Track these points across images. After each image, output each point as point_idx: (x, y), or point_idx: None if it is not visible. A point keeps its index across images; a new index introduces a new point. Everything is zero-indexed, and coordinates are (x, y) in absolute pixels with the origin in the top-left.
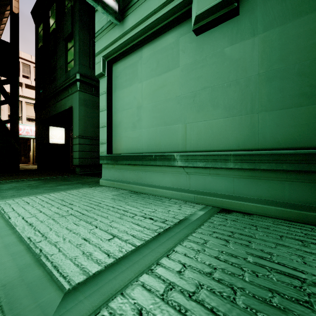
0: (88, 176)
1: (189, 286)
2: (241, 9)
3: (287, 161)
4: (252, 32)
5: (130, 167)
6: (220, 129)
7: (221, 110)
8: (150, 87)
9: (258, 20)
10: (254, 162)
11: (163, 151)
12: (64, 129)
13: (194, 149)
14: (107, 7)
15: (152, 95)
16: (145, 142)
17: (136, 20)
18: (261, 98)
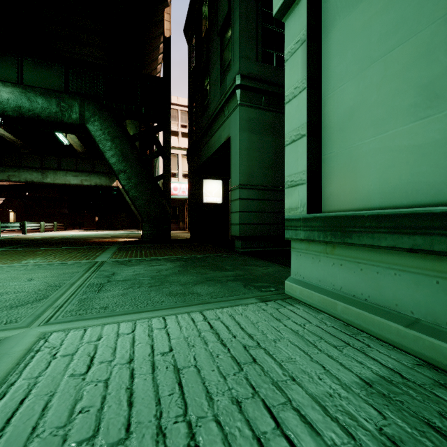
0: (255, 258)
1: None
2: None
3: None
4: None
5: (415, 261)
6: None
7: None
8: None
9: None
10: None
11: None
12: (222, 181)
13: None
14: None
15: None
16: None
17: None
18: None
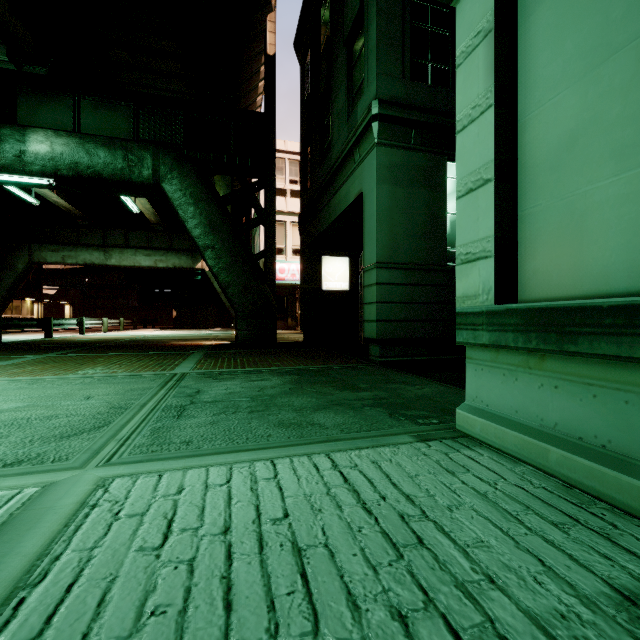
0: (401, 372)
1: None
2: None
3: None
4: None
5: None
6: None
7: None
8: None
9: None
10: None
11: None
12: (348, 259)
13: None
14: None
15: None
16: None
17: None
18: None
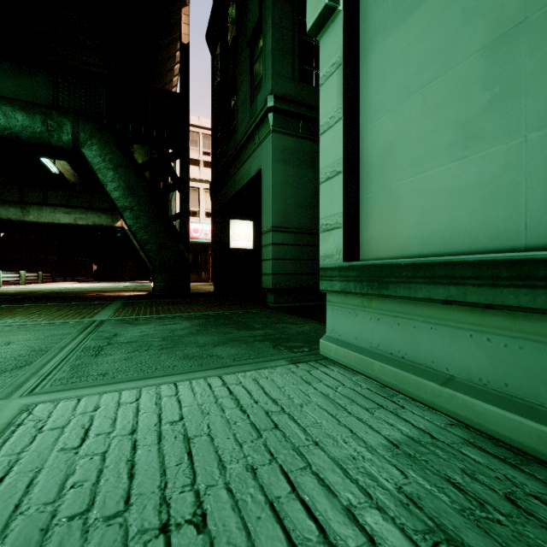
0: (290, 315)
1: None
2: None
3: None
4: None
5: (450, 314)
6: None
7: None
8: None
9: None
10: None
11: None
12: (253, 222)
13: None
14: None
15: None
16: None
17: None
18: None
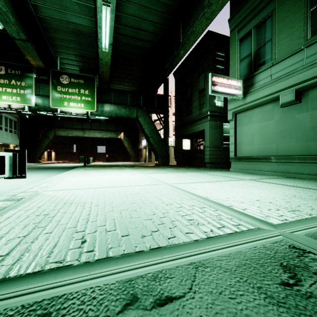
0: (216, 168)
1: (270, 180)
2: (302, 100)
3: (316, 159)
4: (306, 110)
5: (247, 163)
6: (293, 147)
7: (293, 139)
8: (259, 127)
9: (309, 106)
10: (305, 160)
11: (266, 155)
12: (190, 140)
13: (281, 155)
14: (237, 96)
15: (259, 130)
16: (256, 151)
17: (251, 99)
18: (310, 136)
